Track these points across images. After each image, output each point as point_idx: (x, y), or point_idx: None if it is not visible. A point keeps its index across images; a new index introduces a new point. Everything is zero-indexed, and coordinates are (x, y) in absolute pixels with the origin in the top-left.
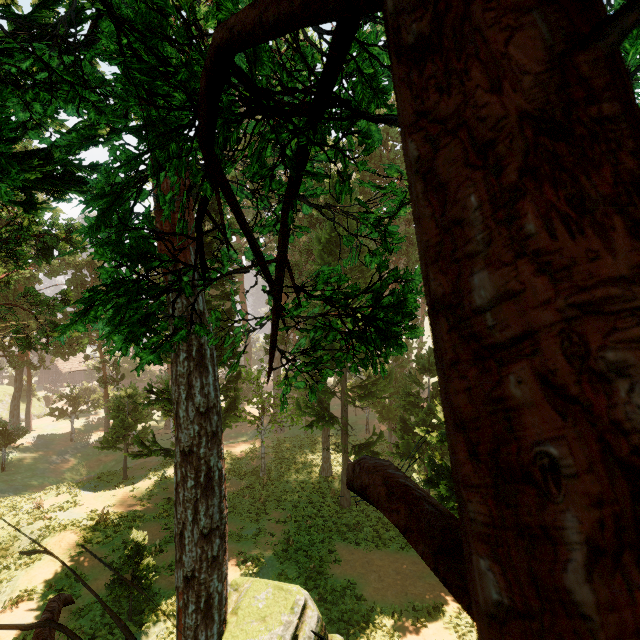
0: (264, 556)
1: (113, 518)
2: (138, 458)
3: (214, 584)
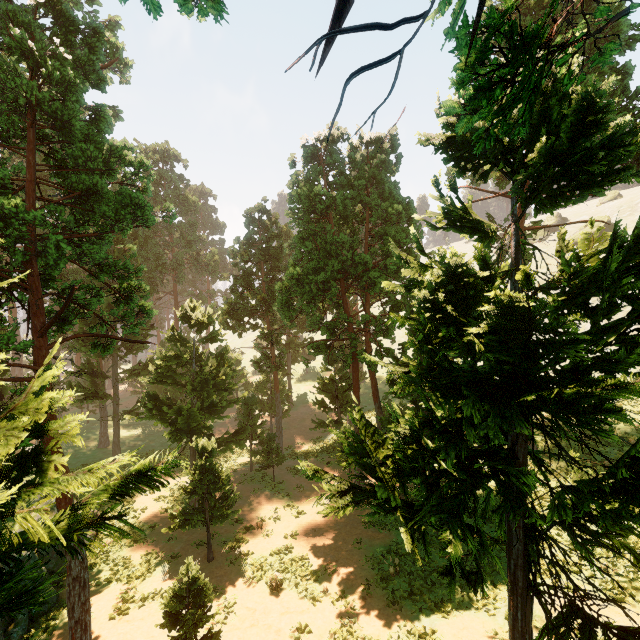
0: None
1: None
2: None
3: None
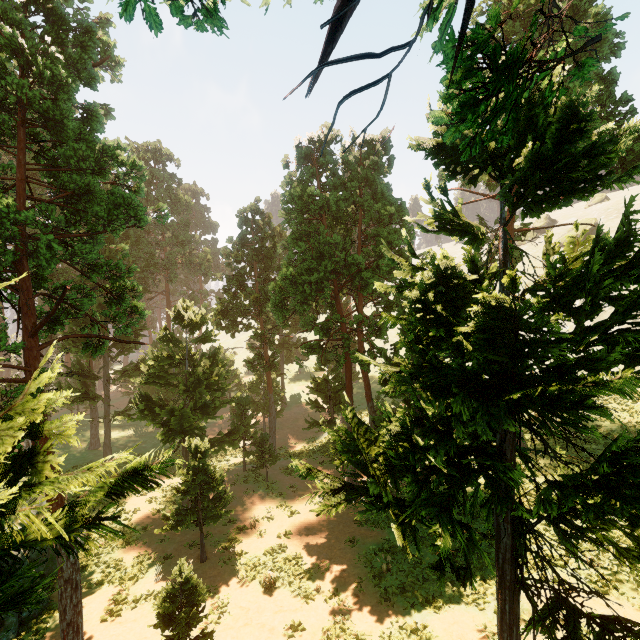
0: None
1: None
2: None
3: None
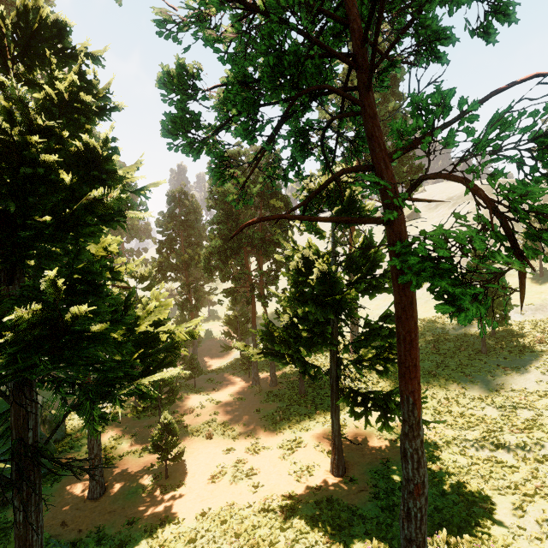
0: None
1: None
2: None
3: None
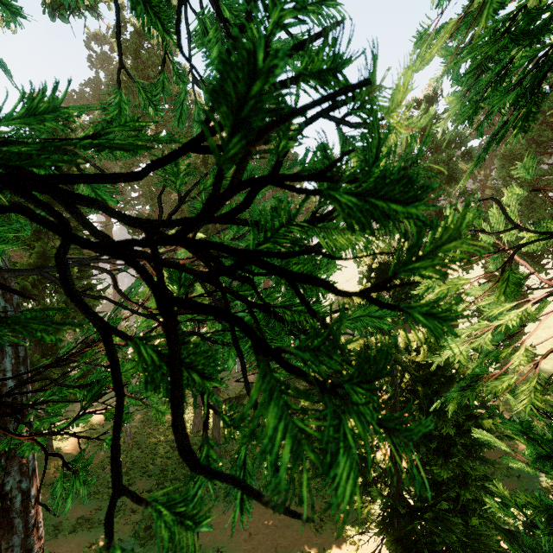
0: (122, 541)
1: None
2: None
3: None
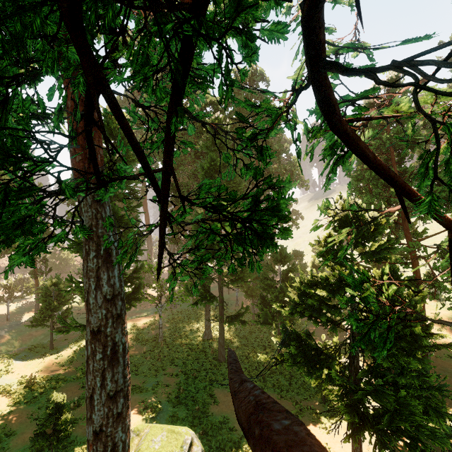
0: (161, 403)
1: (39, 381)
2: (61, 333)
3: (119, 435)
